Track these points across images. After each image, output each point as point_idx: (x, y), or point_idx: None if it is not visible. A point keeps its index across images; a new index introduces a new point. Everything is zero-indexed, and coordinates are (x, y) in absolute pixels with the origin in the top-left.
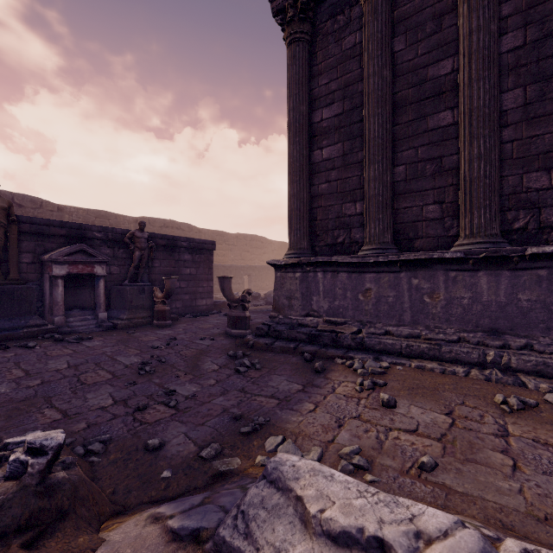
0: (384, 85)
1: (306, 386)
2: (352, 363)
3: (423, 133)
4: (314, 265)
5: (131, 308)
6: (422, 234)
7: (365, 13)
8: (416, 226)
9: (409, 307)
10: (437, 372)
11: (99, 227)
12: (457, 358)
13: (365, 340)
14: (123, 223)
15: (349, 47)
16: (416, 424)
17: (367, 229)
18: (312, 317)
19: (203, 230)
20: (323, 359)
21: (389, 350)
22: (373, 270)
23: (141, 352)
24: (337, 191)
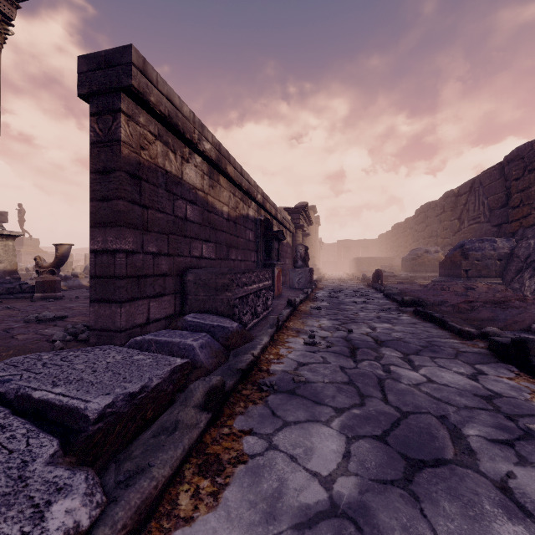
0: None
1: None
2: None
3: None
4: None
5: None
6: None
7: None
8: None
9: None
10: None
11: None
12: None
13: None
14: None
15: None
16: None
17: None
18: None
19: None
20: None
21: None
22: None
23: None
24: None
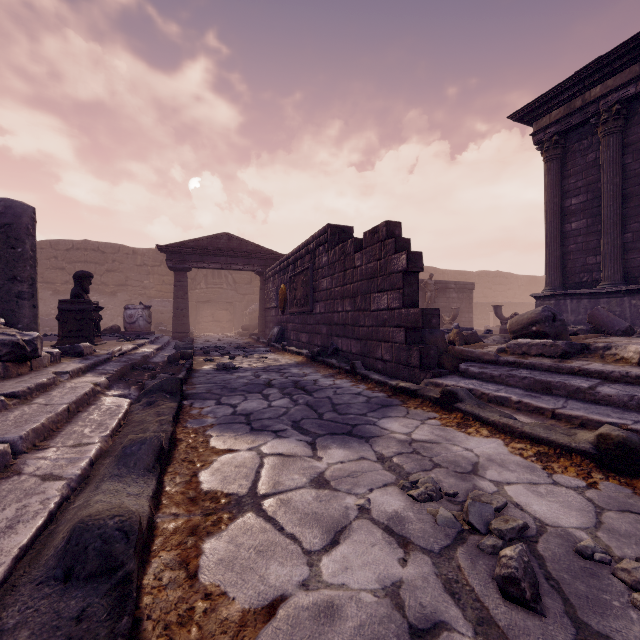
0: (615, 188)
1: None
2: None
3: None
4: (564, 296)
5: None
6: None
7: (601, 145)
8: (639, 269)
9: (629, 316)
10: None
11: None
12: None
13: None
14: None
15: (591, 161)
16: None
17: (602, 273)
18: None
19: (446, 271)
20: None
21: None
22: (605, 296)
23: None
24: (582, 249)
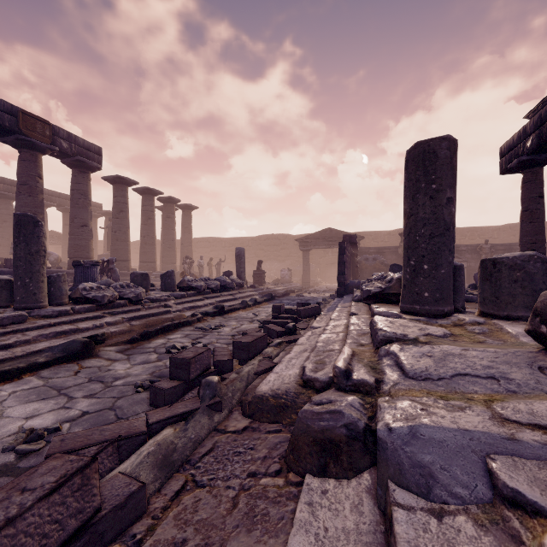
0: None
1: None
2: None
3: None
4: None
5: None
6: None
7: None
8: None
9: None
10: None
11: (464, 245)
12: None
13: None
14: (487, 232)
15: None
16: None
17: None
18: None
19: None
20: None
21: None
22: None
23: None
24: None
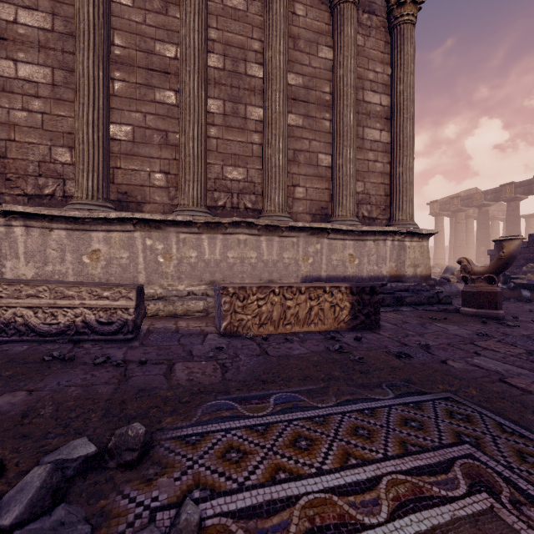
0: None
1: None
2: None
3: None
4: None
5: None
6: None
7: None
8: None
9: None
10: None
11: None
12: None
13: None
14: None
15: None
16: None
17: None
18: None
19: None
20: None
21: None
22: None
23: None
24: None
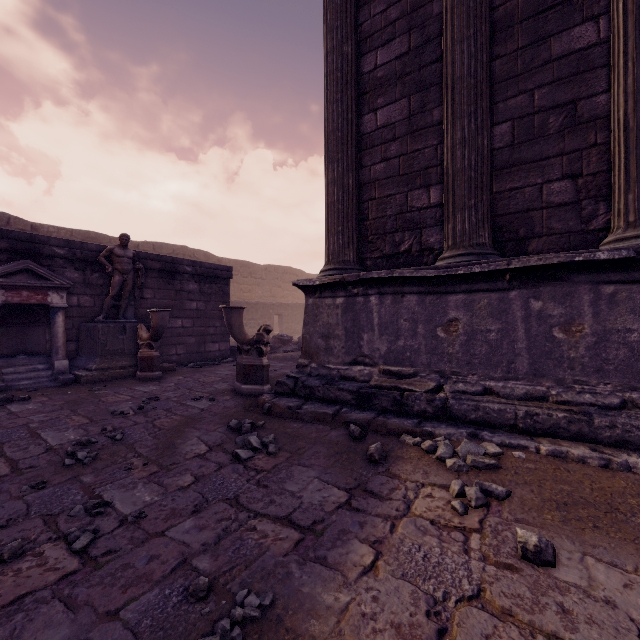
0: None
1: (354, 495)
2: (434, 445)
3: (543, 65)
4: (365, 285)
5: (105, 354)
6: (540, 230)
7: None
8: (530, 218)
9: (527, 347)
10: (594, 466)
11: (62, 241)
12: (626, 438)
13: (450, 402)
14: None
15: None
16: (636, 633)
17: (450, 225)
18: (361, 366)
19: (223, 259)
20: (381, 434)
21: (493, 421)
22: (462, 288)
23: (89, 423)
24: (399, 173)
